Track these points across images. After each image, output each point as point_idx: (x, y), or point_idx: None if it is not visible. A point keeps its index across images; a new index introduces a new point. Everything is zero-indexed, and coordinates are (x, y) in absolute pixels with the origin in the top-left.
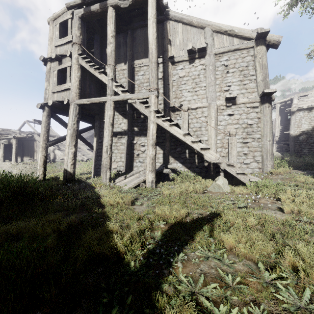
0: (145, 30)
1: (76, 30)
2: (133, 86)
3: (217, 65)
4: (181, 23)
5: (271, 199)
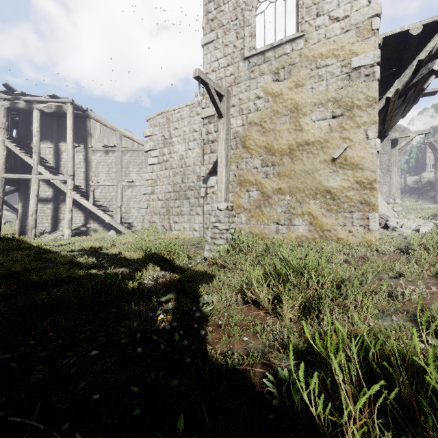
0: None
1: (2, 117)
2: (59, 162)
3: (123, 158)
4: (99, 123)
5: None
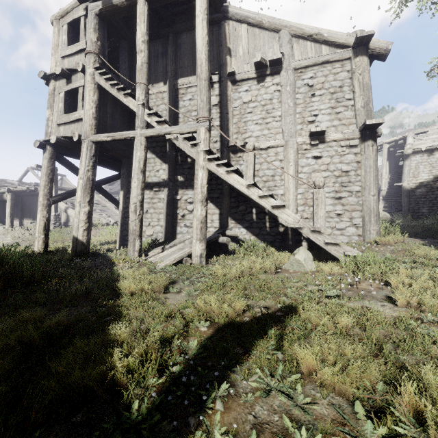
0: (194, 35)
1: (92, 32)
2: (177, 115)
3: (297, 85)
4: (245, 24)
5: (376, 283)
